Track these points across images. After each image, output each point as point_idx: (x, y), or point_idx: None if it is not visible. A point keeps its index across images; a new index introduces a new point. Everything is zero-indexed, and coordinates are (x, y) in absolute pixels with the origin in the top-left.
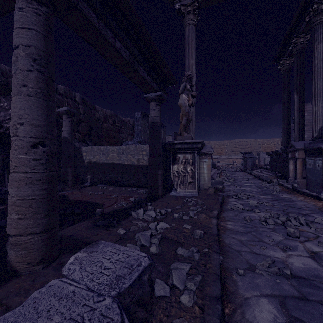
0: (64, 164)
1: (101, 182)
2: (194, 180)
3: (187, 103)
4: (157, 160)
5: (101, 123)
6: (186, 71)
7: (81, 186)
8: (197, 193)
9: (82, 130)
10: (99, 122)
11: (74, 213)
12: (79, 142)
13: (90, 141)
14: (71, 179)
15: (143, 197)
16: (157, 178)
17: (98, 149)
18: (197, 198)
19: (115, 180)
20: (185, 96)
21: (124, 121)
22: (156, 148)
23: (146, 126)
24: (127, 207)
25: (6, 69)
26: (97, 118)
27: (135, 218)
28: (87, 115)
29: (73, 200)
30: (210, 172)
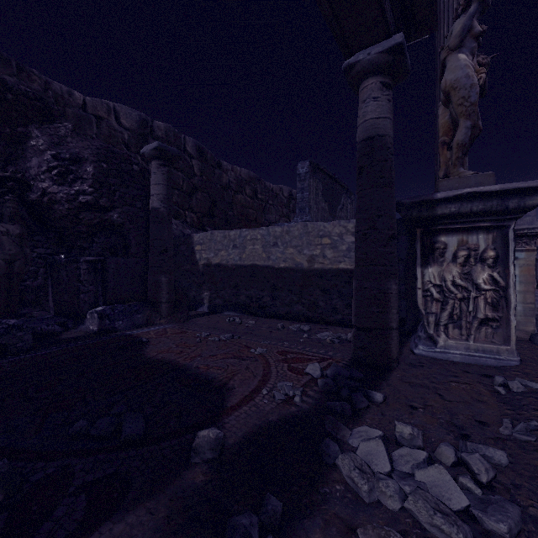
0: (153, 266)
1: (230, 308)
2: (500, 314)
3: (475, 77)
4: (384, 250)
5: (231, 194)
6: (441, 20)
7: (189, 316)
8: (516, 357)
9: (197, 207)
10: (228, 192)
11: (121, 433)
12: (192, 228)
13: (211, 226)
14: (168, 300)
15: (341, 360)
16: (384, 306)
17: (224, 236)
18: (537, 380)
19: (258, 304)
20: (466, 58)
21: (274, 192)
22: (381, 213)
23: (318, 192)
24: (308, 410)
25: (63, 92)
26: (224, 184)
27: (362, 504)
28: (207, 178)
29: (154, 358)
30: (531, 290)
